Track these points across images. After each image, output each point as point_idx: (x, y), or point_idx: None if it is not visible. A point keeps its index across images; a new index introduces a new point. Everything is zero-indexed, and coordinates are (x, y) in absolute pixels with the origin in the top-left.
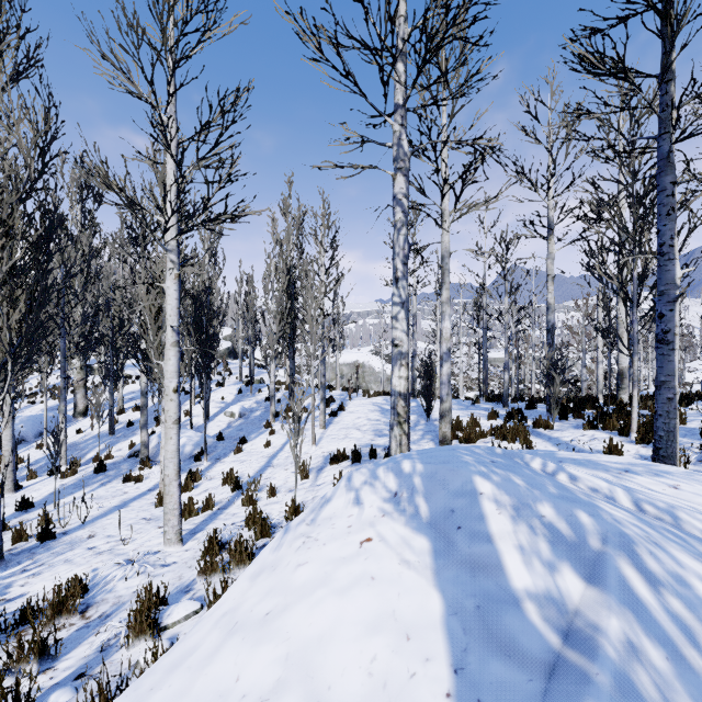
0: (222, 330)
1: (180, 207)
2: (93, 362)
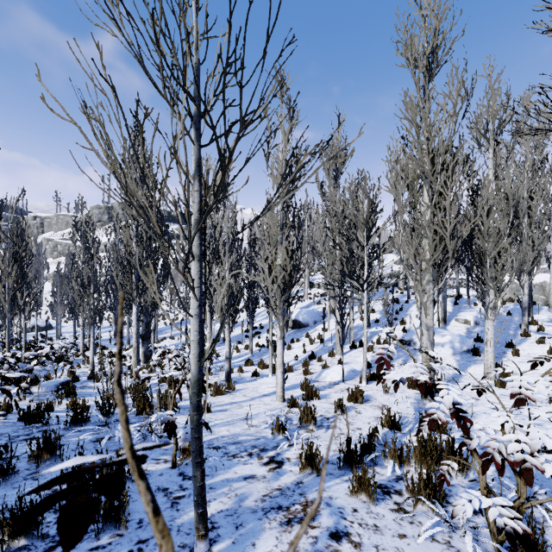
0: (391, 256)
1: (496, 139)
2: (313, 280)
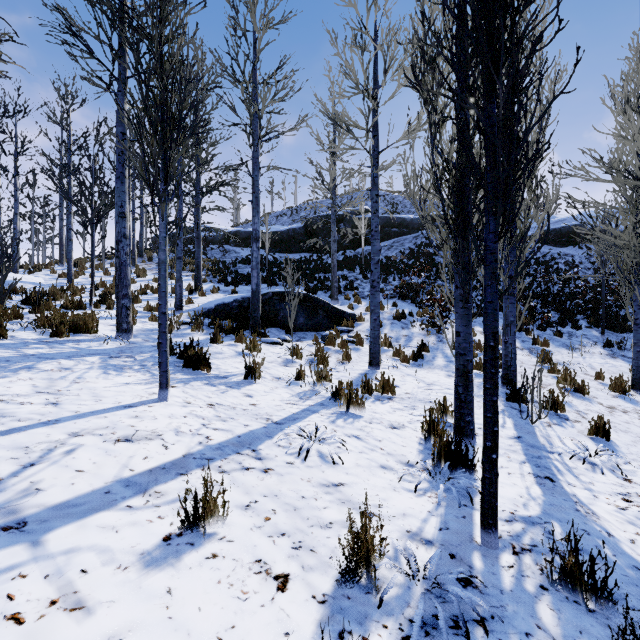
0: None
1: None
2: None
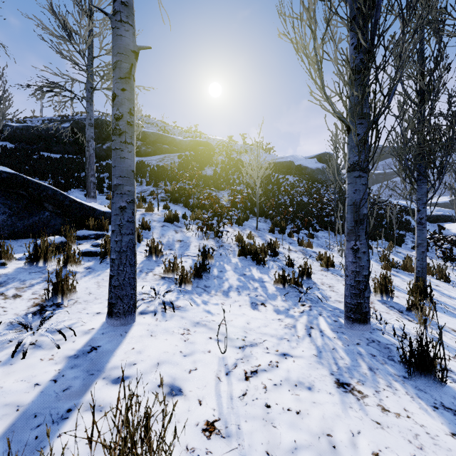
0: None
1: None
2: None
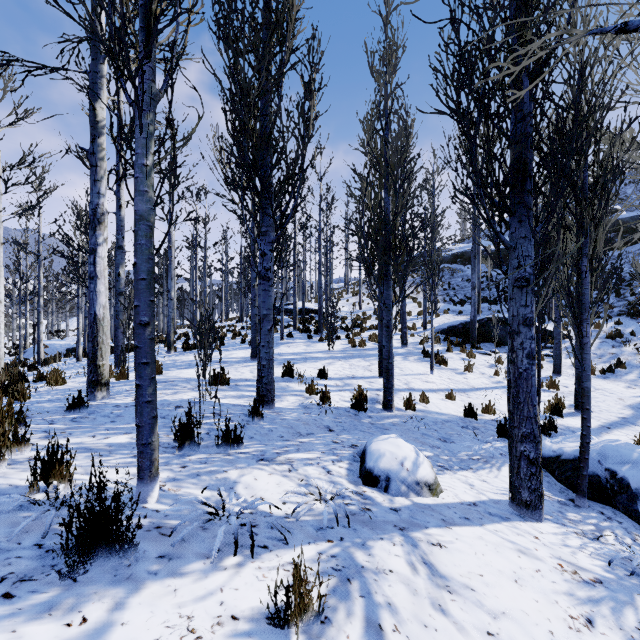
0: None
1: None
2: None
